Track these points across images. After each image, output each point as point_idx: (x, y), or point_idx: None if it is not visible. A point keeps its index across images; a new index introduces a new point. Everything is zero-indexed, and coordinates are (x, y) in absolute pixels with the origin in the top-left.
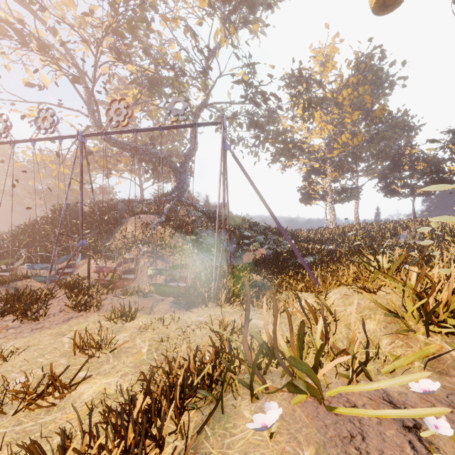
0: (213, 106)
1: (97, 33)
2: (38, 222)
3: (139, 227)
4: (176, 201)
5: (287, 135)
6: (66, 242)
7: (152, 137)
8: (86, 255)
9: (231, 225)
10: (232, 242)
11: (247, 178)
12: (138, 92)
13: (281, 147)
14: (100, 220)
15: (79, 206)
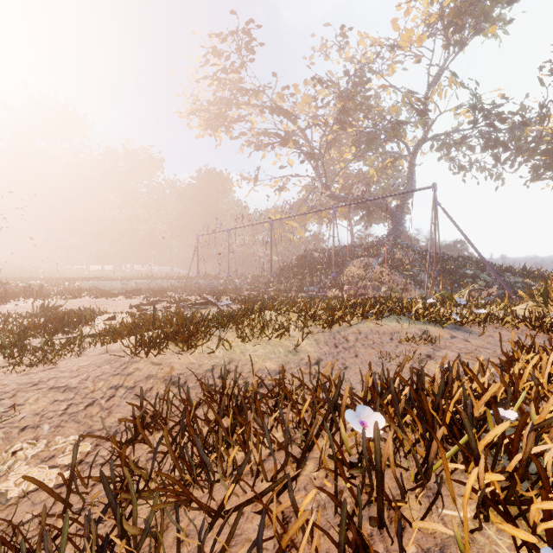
0: (434, 138)
1: (325, 113)
2: (288, 265)
3: (361, 268)
4: (392, 244)
5: (552, 142)
6: (310, 279)
7: (367, 184)
8: (323, 289)
9: (454, 265)
10: (453, 282)
11: (454, 225)
12: (357, 149)
13: (544, 158)
14: (331, 263)
15: (314, 253)
